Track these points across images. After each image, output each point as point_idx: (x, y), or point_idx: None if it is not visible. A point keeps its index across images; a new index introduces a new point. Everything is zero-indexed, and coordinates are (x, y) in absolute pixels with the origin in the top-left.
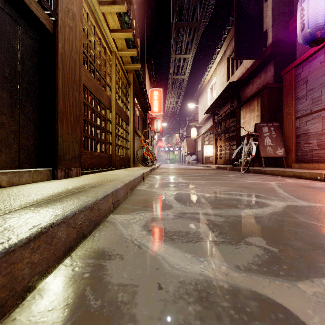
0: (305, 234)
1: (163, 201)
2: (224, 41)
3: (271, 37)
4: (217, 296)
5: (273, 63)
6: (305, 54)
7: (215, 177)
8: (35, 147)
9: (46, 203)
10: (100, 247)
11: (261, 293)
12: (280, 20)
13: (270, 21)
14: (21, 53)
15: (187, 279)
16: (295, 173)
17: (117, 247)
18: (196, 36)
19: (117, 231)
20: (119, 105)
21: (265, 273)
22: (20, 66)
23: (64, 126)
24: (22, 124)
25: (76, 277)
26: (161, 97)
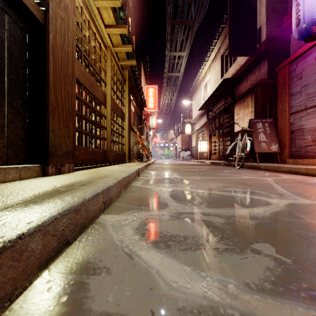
0: None
1: (158, 199)
2: (218, 39)
3: (265, 34)
4: None
5: (267, 59)
6: (300, 50)
7: (210, 173)
8: (24, 142)
9: (24, 205)
10: (85, 256)
11: None
12: (274, 17)
13: (264, 18)
14: (9, 43)
15: (187, 305)
16: (290, 169)
17: (104, 257)
18: (191, 34)
19: (106, 235)
20: (114, 101)
21: (283, 295)
22: (7, 57)
23: (55, 120)
24: (10, 118)
25: (50, 301)
26: (156, 94)
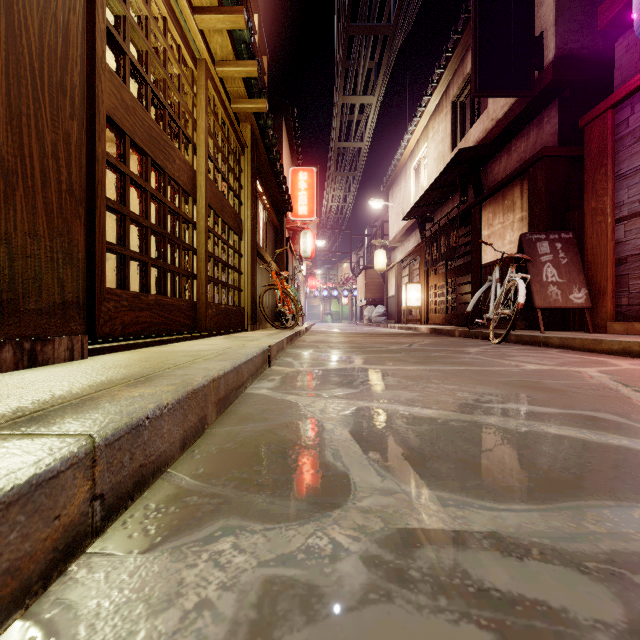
0: None
1: (316, 450)
2: (446, 66)
3: (553, 48)
4: None
5: (558, 103)
6: None
7: (440, 356)
8: None
9: None
10: None
11: None
12: (573, 10)
13: (550, 13)
14: None
15: None
16: (629, 346)
17: None
18: (388, 57)
19: None
20: (217, 188)
21: None
22: None
23: (16, 209)
24: None
25: None
26: (314, 184)
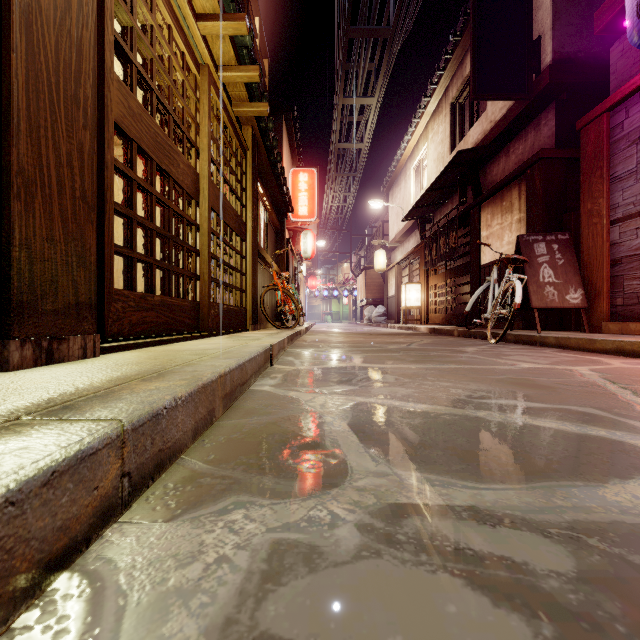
0: None
1: (317, 439)
2: (445, 68)
3: (550, 52)
4: None
5: (556, 106)
6: (636, 77)
7: (438, 355)
8: None
9: None
10: None
11: None
12: (570, 14)
13: (548, 17)
14: None
15: None
16: (622, 346)
17: None
18: (387, 59)
19: None
20: (219, 191)
21: None
22: None
23: (35, 216)
24: None
25: None
26: (315, 185)
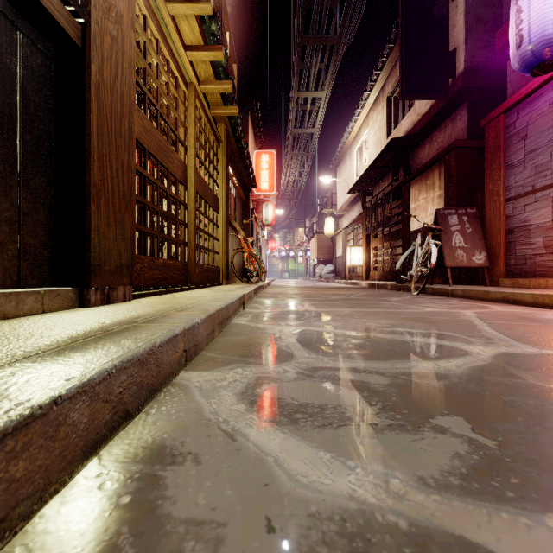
0: (542, 411)
1: (277, 345)
2: (382, 68)
3: (463, 61)
4: (387, 550)
5: (467, 105)
6: (524, 89)
7: (368, 303)
8: (49, 248)
9: (55, 353)
10: (158, 437)
11: (475, 542)
12: (479, 31)
13: (461, 34)
14: (23, 81)
15: (324, 509)
16: (507, 296)
17: (188, 438)
18: (334, 61)
19: (190, 404)
20: (201, 177)
21: (478, 494)
22: (20, 104)
23: (101, 211)
24: (25, 207)
25: (104, 503)
26: (274, 164)
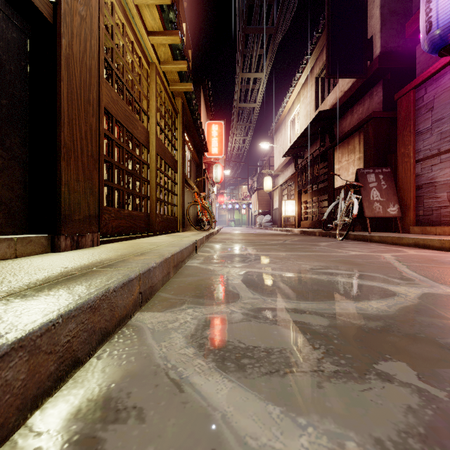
0: None
1: (224, 286)
2: (311, 54)
3: (379, 47)
4: None
5: (382, 83)
6: (431, 68)
7: (301, 247)
8: (24, 200)
9: (5, 301)
10: (104, 386)
11: None
12: (392, 21)
13: (377, 24)
14: None
15: None
16: (418, 241)
17: (135, 387)
18: (272, 47)
19: (142, 347)
20: (161, 142)
21: None
22: None
23: (71, 168)
24: (1, 164)
25: None
26: (223, 133)
